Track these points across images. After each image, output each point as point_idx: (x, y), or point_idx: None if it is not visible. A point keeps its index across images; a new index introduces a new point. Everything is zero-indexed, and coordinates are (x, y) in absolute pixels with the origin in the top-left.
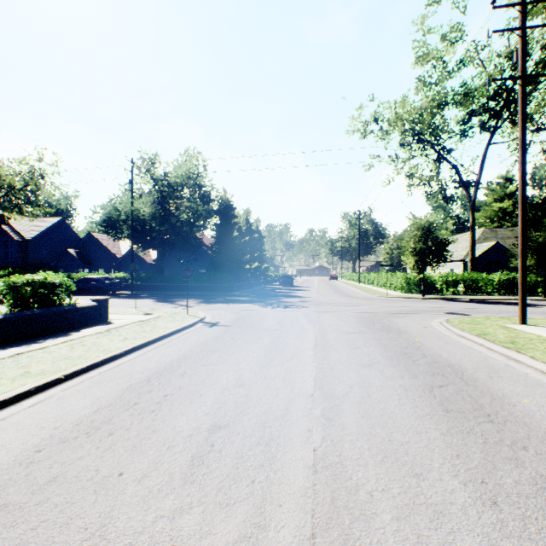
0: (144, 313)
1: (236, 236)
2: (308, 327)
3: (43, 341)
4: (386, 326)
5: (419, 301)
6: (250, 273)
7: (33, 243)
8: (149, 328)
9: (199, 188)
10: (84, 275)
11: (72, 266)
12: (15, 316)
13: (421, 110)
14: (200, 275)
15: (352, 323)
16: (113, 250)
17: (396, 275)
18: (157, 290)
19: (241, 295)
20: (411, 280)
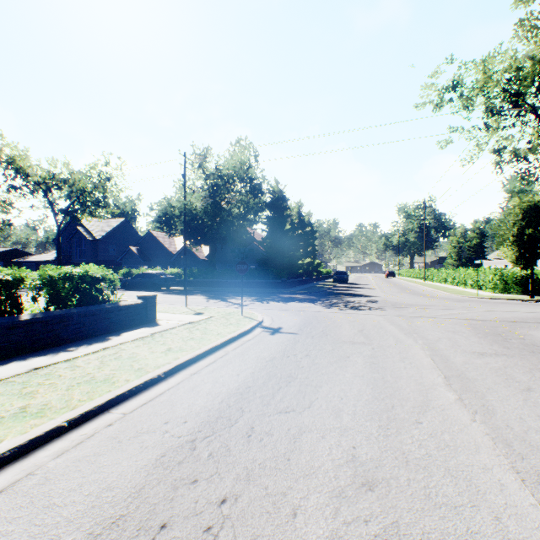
0: (194, 312)
1: (289, 229)
2: (406, 340)
3: (74, 348)
4: (531, 344)
5: (532, 304)
6: (302, 269)
7: (102, 242)
8: (199, 333)
9: (249, 180)
10: (142, 270)
11: (134, 263)
12: (46, 316)
13: (528, 59)
14: (252, 270)
15: (469, 337)
16: (169, 247)
17: (483, 270)
18: (209, 286)
19: (296, 293)
20: (509, 277)
